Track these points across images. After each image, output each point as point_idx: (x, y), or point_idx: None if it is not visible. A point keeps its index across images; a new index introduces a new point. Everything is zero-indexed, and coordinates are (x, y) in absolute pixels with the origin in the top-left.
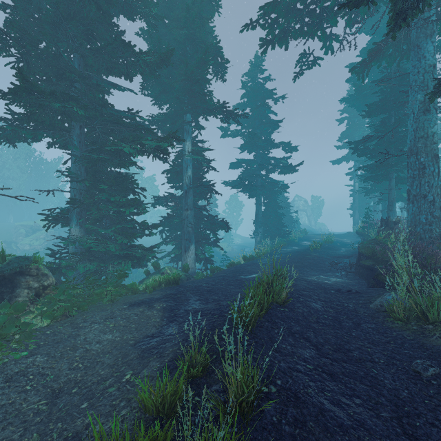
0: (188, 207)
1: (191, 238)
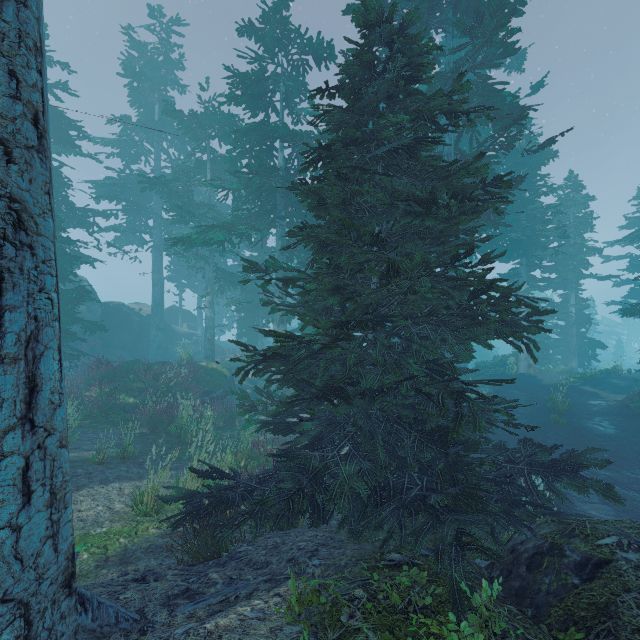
0: (572, 335)
1: (575, 353)
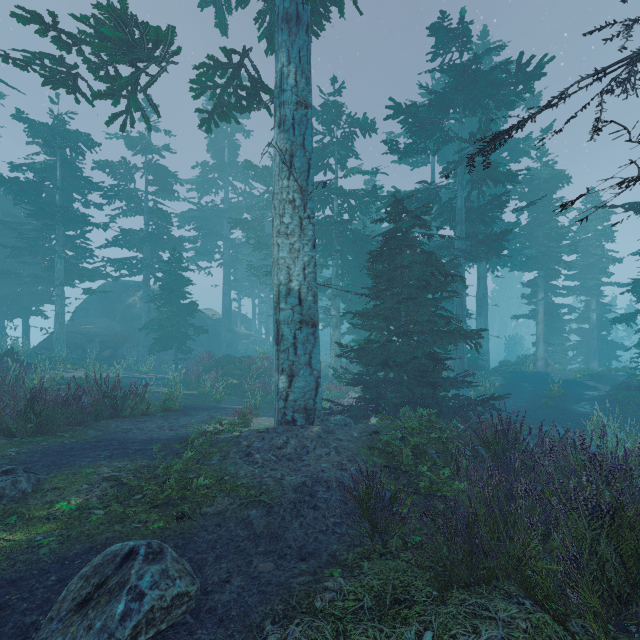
0: (593, 337)
1: (595, 354)
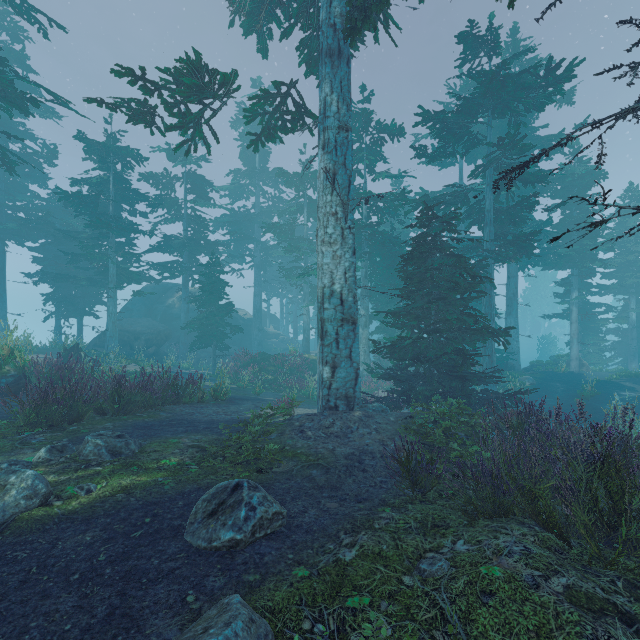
0: (632, 338)
1: (635, 355)
